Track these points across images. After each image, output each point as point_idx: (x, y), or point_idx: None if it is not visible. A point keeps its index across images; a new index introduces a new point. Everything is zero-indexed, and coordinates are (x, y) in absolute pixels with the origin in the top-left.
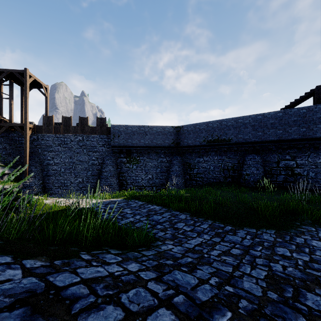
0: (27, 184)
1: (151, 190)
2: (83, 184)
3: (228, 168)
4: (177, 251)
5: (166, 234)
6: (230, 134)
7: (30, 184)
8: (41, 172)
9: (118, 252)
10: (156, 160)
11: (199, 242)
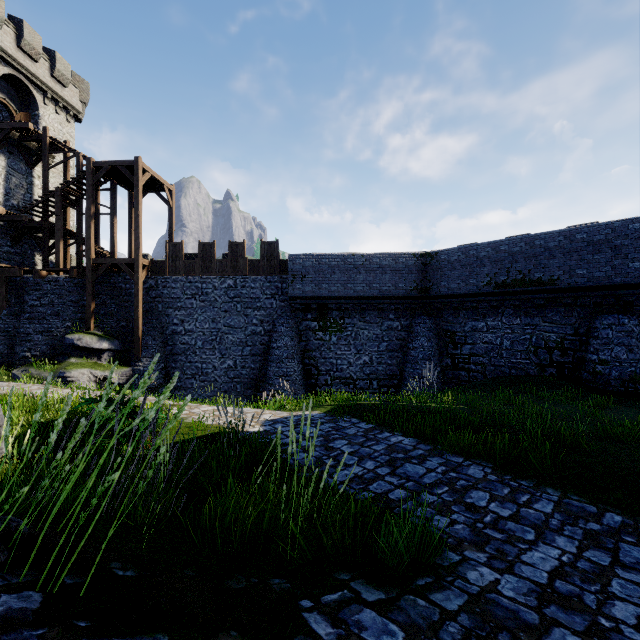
0: (139, 370)
1: (367, 388)
2: (235, 372)
3: (550, 345)
4: (515, 596)
5: (455, 524)
6: (554, 267)
7: (145, 369)
8: (163, 347)
9: (376, 594)
10: (378, 325)
11: (553, 560)
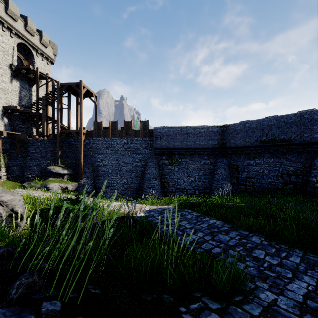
0: (81, 184)
1: (193, 194)
2: (127, 185)
3: (289, 172)
4: (287, 308)
5: (248, 267)
6: (292, 132)
7: (84, 183)
8: (93, 173)
9: (216, 305)
10: (198, 162)
11: (304, 289)
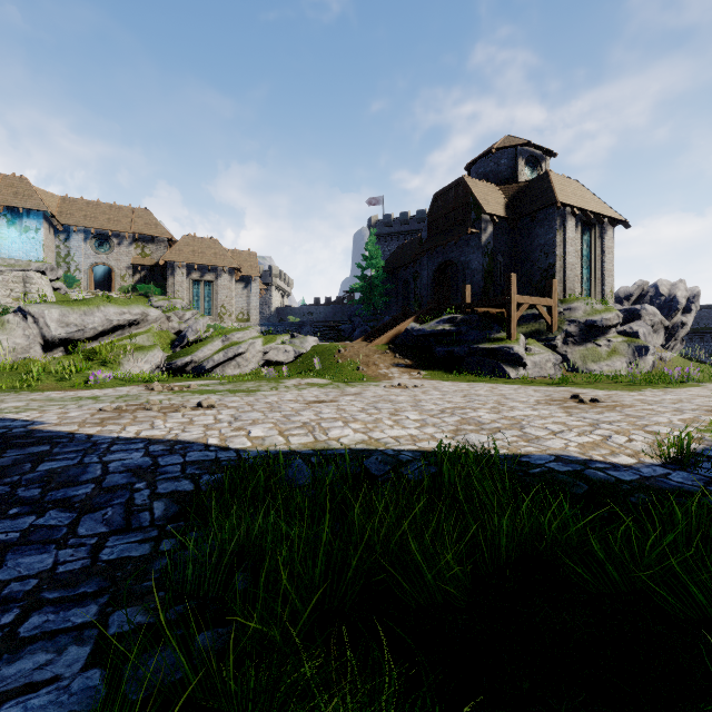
0: None
1: None
2: None
3: None
4: None
5: None
6: None
7: None
8: None
9: None
10: None
11: None
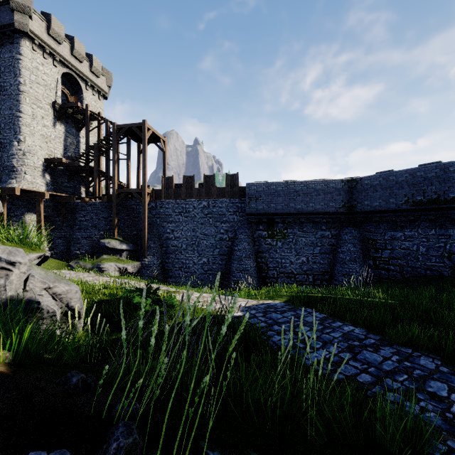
0: (145, 264)
1: (305, 281)
2: (208, 266)
3: None
4: None
5: (426, 412)
6: None
7: (149, 263)
8: (160, 248)
9: None
10: (313, 234)
11: None
